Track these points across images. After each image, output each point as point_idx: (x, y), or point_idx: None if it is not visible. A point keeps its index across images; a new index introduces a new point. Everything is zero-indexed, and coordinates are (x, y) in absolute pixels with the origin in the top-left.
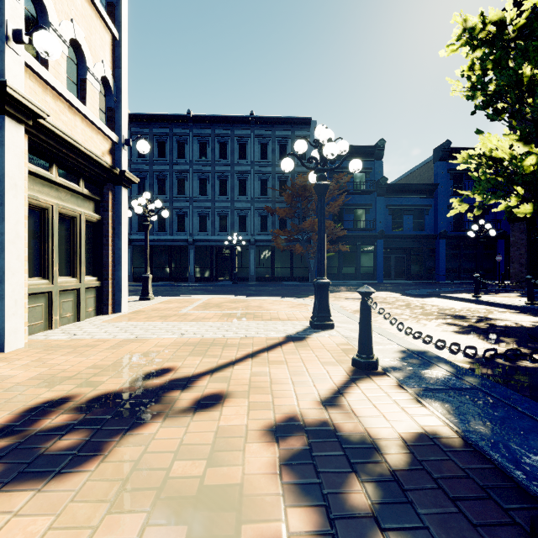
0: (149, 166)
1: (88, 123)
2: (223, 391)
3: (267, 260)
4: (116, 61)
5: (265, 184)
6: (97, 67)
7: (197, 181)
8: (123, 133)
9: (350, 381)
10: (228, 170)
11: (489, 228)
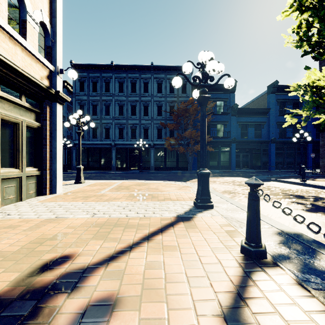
0: (86, 97)
1: (28, 53)
2: (113, 293)
3: (162, 156)
4: (53, 13)
5: (160, 108)
6: (36, 13)
7: (117, 107)
8: (58, 64)
9: (246, 275)
10: (137, 99)
11: (307, 135)
